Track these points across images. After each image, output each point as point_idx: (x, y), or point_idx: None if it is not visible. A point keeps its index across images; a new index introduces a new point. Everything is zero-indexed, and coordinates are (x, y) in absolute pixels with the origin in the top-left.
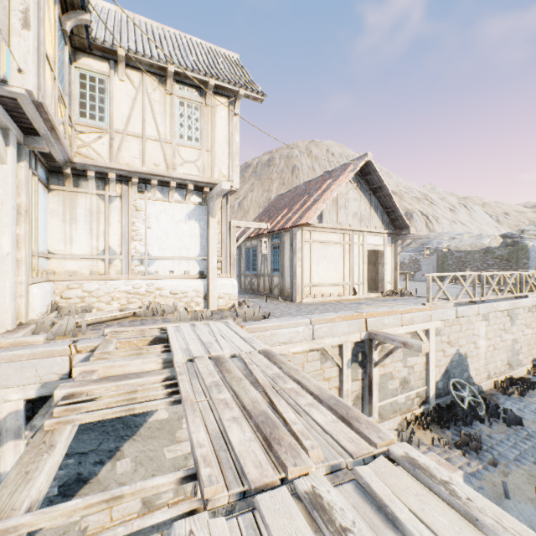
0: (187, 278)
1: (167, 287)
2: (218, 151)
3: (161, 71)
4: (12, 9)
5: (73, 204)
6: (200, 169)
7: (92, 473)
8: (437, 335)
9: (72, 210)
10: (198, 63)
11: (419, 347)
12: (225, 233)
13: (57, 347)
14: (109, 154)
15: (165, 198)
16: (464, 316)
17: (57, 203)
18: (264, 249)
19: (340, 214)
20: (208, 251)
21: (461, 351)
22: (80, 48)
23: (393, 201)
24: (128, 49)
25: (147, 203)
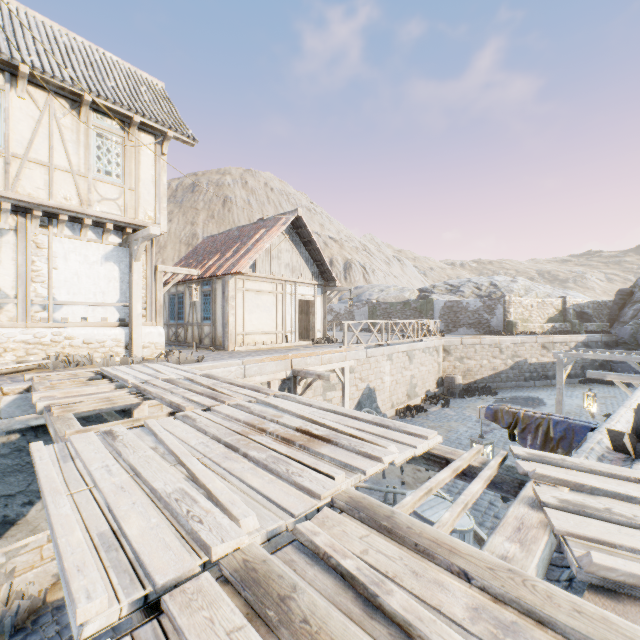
0: (104, 326)
1: (80, 336)
2: (143, 190)
3: (73, 95)
4: None
5: None
6: (122, 208)
7: (20, 515)
8: (352, 373)
9: None
10: (119, 91)
11: (328, 377)
12: (151, 278)
13: None
14: (3, 181)
15: (76, 235)
16: (373, 356)
17: None
18: (194, 297)
19: (273, 264)
20: (132, 297)
21: (371, 385)
22: None
23: (321, 255)
24: (33, 67)
25: (52, 240)
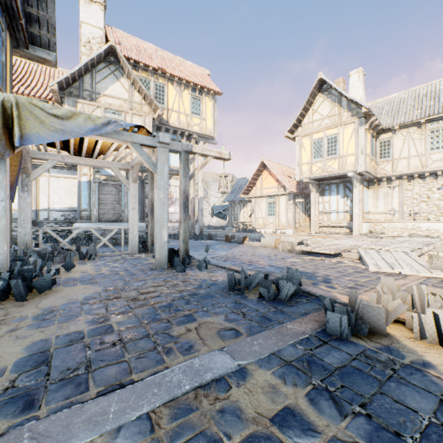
0: (438, 222)
1: (424, 227)
2: None
3: (418, 122)
4: (358, 151)
5: (377, 192)
6: None
7: None
8: None
9: (377, 195)
10: None
11: None
12: None
13: (369, 238)
14: (391, 170)
15: (423, 181)
16: None
17: (371, 193)
18: None
19: None
20: None
21: None
22: (379, 132)
23: None
24: (399, 124)
25: (412, 186)
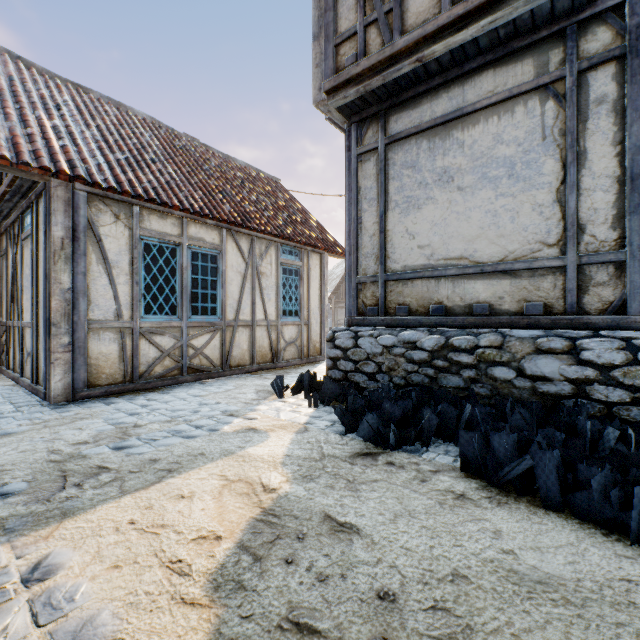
0: None
1: None
2: None
3: None
4: None
5: None
6: None
7: None
8: None
9: None
10: None
11: None
12: None
13: None
14: None
15: None
16: None
17: None
18: None
19: None
20: None
21: None
22: None
23: None
24: None
25: None
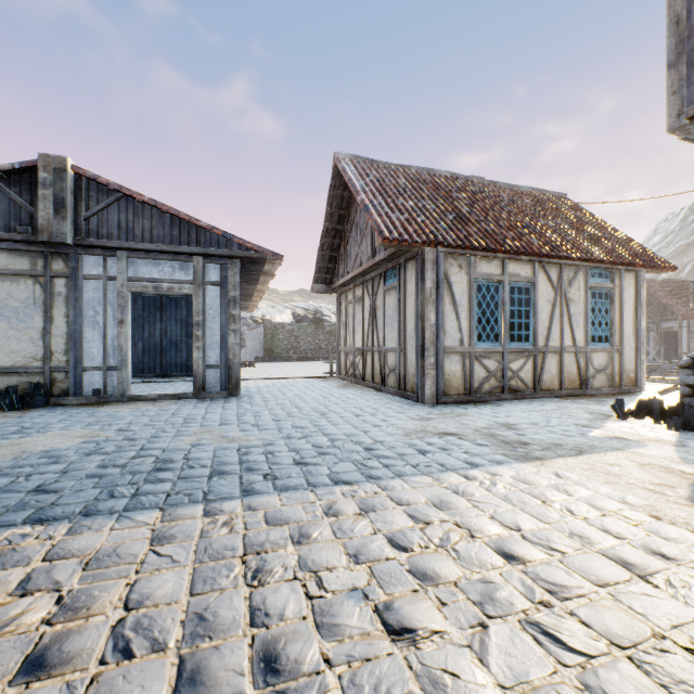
0: None
1: None
2: None
3: None
4: None
5: None
6: None
7: None
8: None
9: None
10: None
11: None
12: None
13: None
14: None
15: None
16: None
17: None
18: None
19: None
20: None
21: None
22: None
23: None
24: None
25: None
